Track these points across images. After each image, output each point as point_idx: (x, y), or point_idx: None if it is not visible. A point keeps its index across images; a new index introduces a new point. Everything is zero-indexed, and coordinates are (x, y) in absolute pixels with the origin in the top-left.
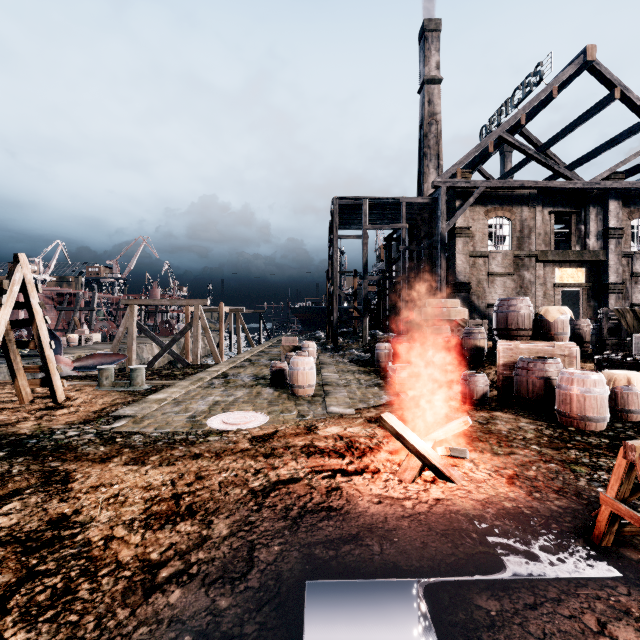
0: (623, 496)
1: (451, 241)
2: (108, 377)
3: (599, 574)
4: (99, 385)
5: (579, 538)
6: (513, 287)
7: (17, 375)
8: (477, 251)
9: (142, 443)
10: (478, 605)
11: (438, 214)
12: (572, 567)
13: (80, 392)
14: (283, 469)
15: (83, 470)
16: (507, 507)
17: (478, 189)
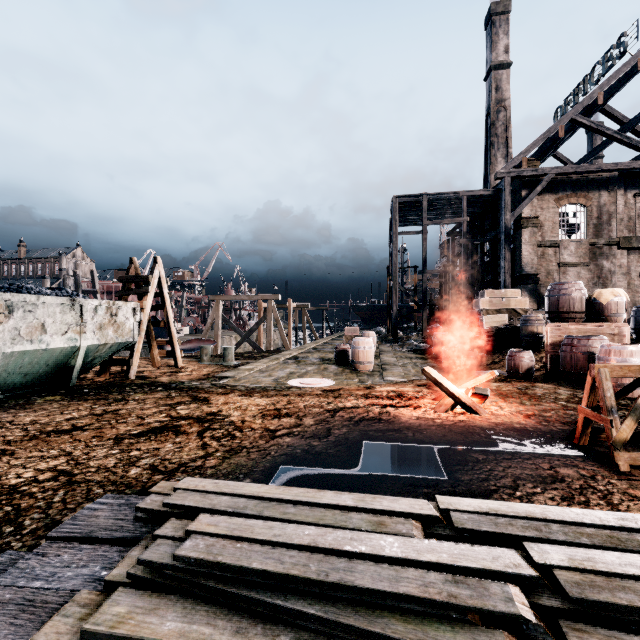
0: (592, 405)
1: (517, 232)
2: (207, 354)
3: (567, 453)
4: (200, 360)
5: (564, 441)
6: (589, 277)
7: (152, 346)
8: (546, 241)
9: (245, 389)
10: (471, 456)
11: (501, 205)
12: (548, 450)
13: (188, 364)
14: (348, 403)
15: (214, 397)
16: (516, 426)
17: (546, 177)
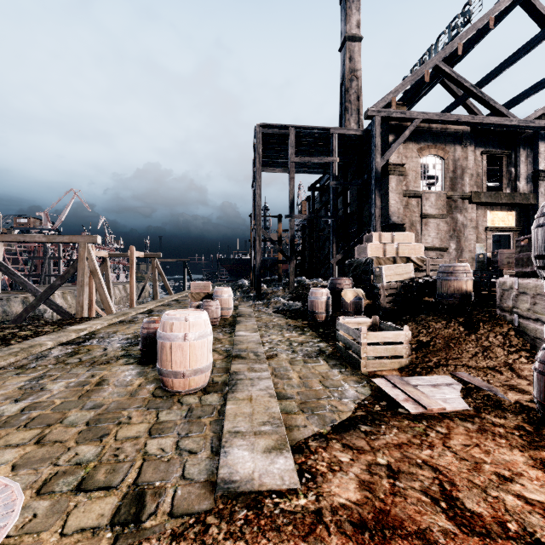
0: None
1: (383, 180)
2: None
3: None
4: None
5: None
6: (446, 230)
7: None
8: (411, 190)
9: None
10: None
11: (371, 147)
12: None
13: None
14: None
15: None
16: None
17: (414, 121)
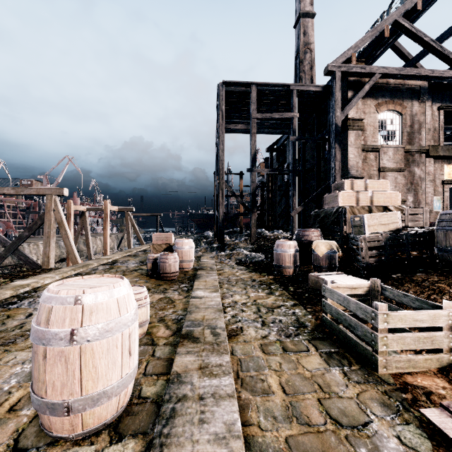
0: None
1: (341, 135)
2: None
3: None
4: None
5: None
6: (404, 183)
7: None
8: (369, 145)
9: None
10: None
11: (331, 102)
12: None
13: None
14: None
15: None
16: None
17: (373, 76)
